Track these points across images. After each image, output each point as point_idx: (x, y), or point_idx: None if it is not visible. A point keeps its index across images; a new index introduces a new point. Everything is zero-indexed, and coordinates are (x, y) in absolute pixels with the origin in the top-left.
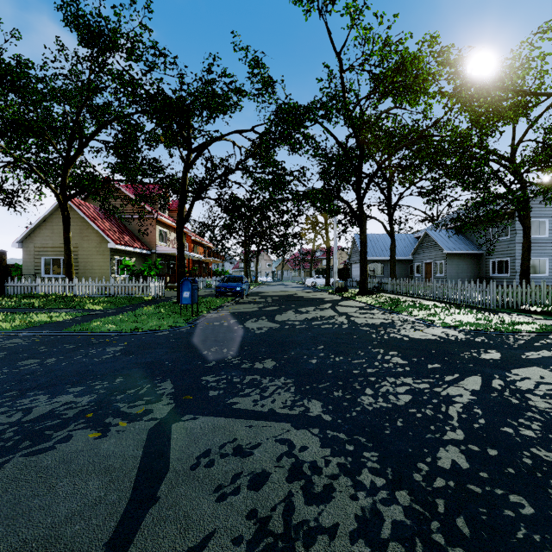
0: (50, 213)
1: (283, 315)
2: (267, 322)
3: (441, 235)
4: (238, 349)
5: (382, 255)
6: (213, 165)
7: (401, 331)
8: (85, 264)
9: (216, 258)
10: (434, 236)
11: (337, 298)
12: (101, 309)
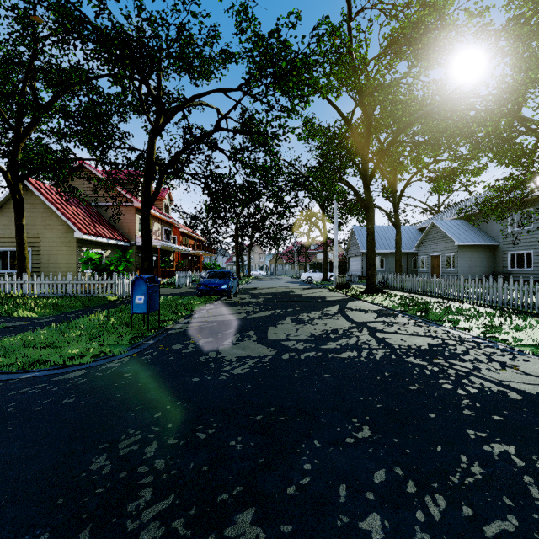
0: (7, 198)
1: (278, 327)
2: (255, 343)
3: (450, 226)
4: (181, 445)
5: (383, 248)
6: (192, 135)
7: (482, 369)
8: (48, 257)
9: (206, 251)
10: (442, 227)
11: (341, 297)
12: (35, 316)
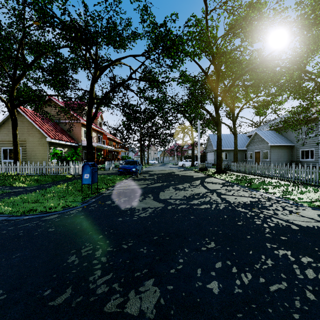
0: (7, 118)
1: (165, 192)
2: (152, 200)
3: (266, 134)
4: (114, 251)
5: (227, 147)
6: (115, 81)
7: (278, 214)
8: (31, 152)
9: (122, 149)
10: (261, 135)
11: (202, 176)
12: (26, 186)
